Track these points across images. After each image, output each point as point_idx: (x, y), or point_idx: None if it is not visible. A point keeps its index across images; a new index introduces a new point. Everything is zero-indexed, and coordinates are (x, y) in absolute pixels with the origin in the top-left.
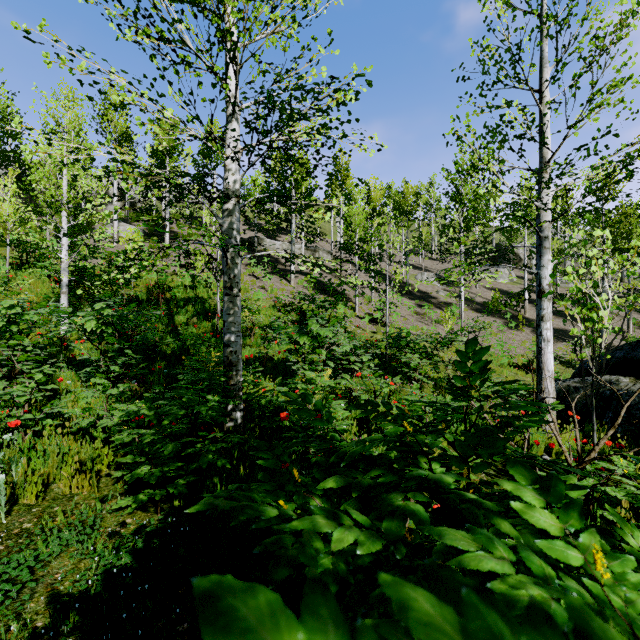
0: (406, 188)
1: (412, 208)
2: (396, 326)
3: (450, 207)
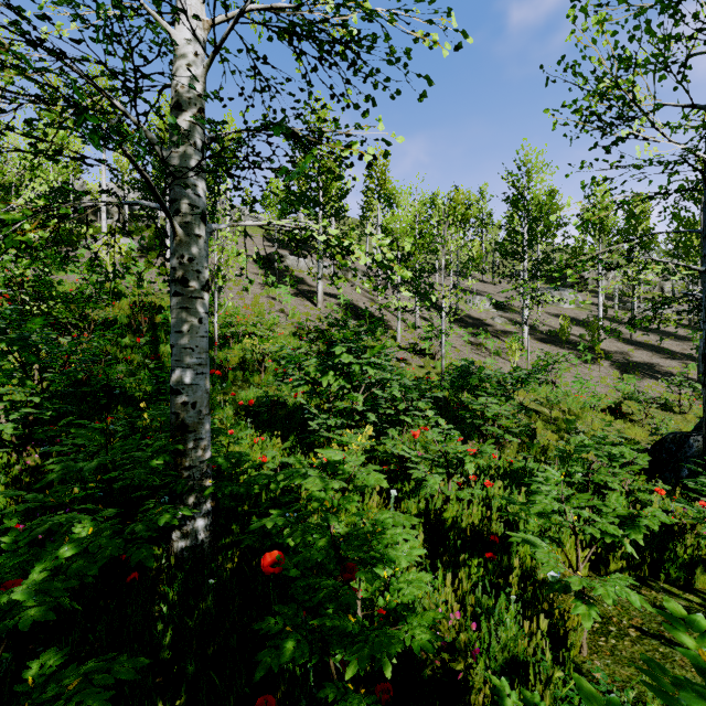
0: (456, 194)
1: (464, 218)
2: (448, 359)
3: (511, 214)
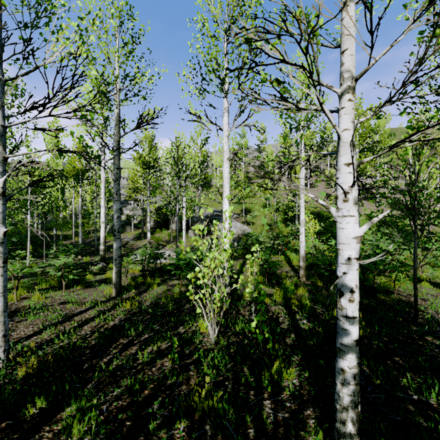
0: None
1: None
2: None
3: None
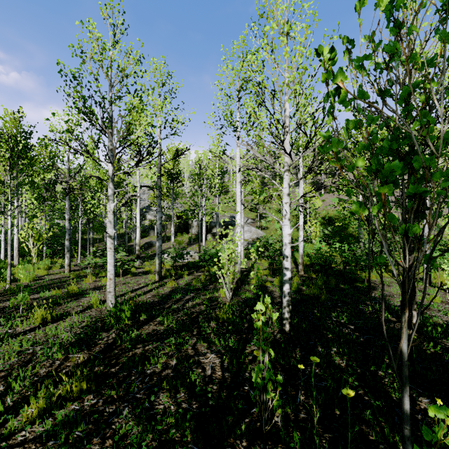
0: None
1: None
2: None
3: None
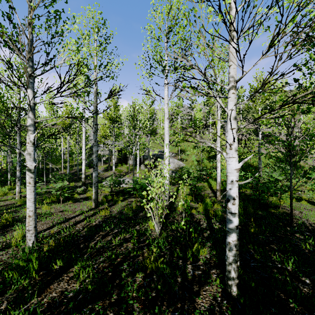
0: None
1: None
2: None
3: None
